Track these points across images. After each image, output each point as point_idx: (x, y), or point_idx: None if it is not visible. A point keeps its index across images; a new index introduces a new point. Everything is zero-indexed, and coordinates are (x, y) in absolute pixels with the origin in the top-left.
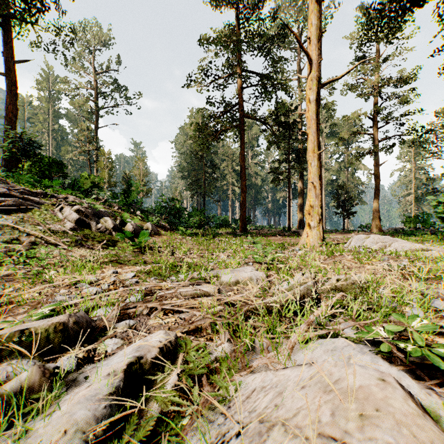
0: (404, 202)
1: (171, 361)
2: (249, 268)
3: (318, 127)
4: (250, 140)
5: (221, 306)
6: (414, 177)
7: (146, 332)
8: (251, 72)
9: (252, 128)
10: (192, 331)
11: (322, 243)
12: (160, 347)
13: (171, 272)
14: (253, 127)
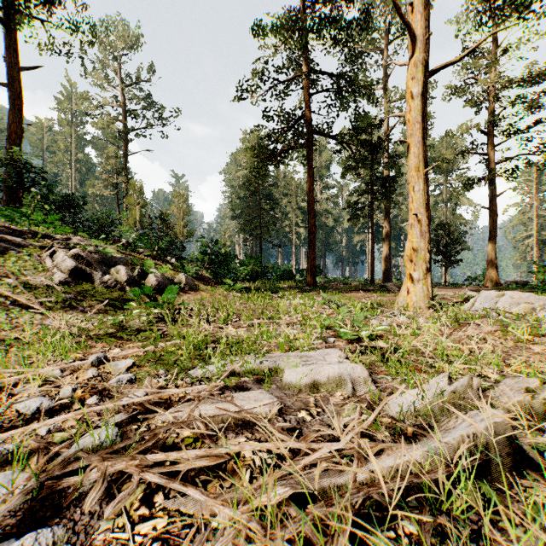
0: (521, 247)
1: None
2: (333, 352)
3: (425, 134)
4: (318, 169)
5: (286, 489)
6: (536, 214)
7: None
8: (322, 73)
9: (322, 154)
10: None
11: (432, 304)
12: None
13: (194, 361)
14: (323, 152)
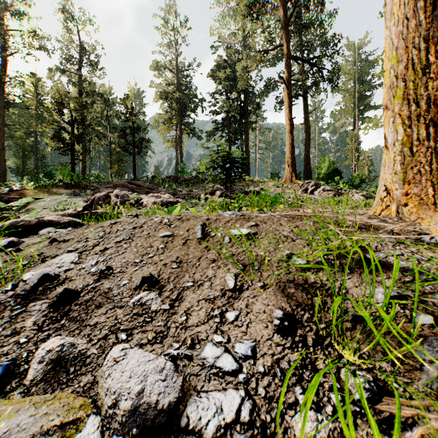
0: None
1: None
2: None
3: None
4: None
5: None
6: None
7: None
8: None
9: None
10: None
11: None
12: None
13: None
14: None
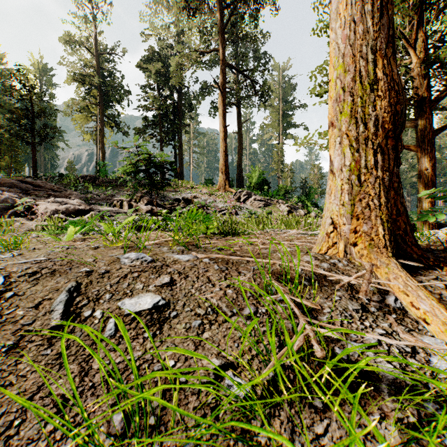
0: None
1: None
2: None
3: None
4: None
5: None
6: None
7: None
8: None
9: None
10: None
11: None
12: None
13: None
14: None
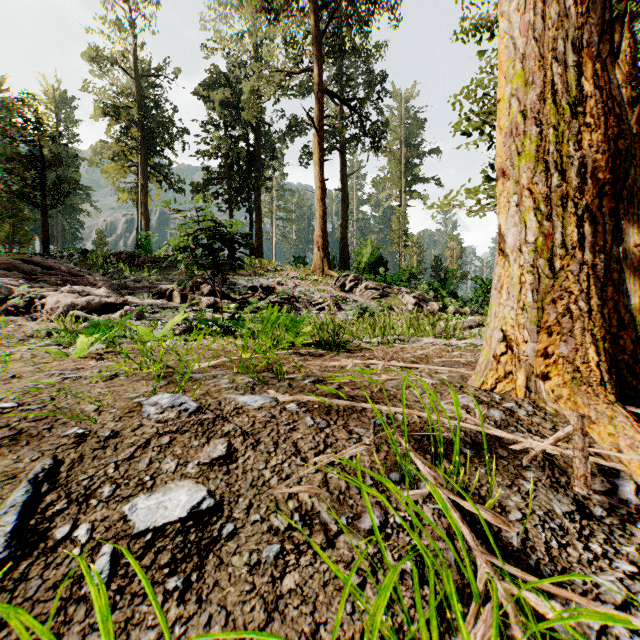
0: None
1: None
2: None
3: None
4: None
5: None
6: None
7: None
8: None
9: None
10: None
11: None
12: None
13: None
14: None
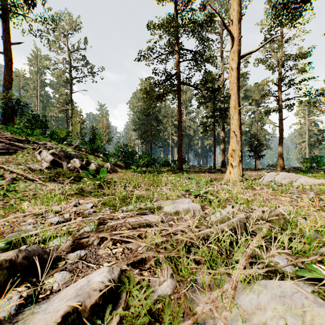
0: (300, 148)
1: (113, 302)
2: (186, 199)
3: (239, 89)
4: (184, 102)
5: (164, 238)
6: (307, 129)
7: (94, 264)
8: (186, 50)
9: (187, 93)
10: (137, 262)
11: (242, 179)
12: (102, 290)
13: (122, 203)
14: (187, 92)
